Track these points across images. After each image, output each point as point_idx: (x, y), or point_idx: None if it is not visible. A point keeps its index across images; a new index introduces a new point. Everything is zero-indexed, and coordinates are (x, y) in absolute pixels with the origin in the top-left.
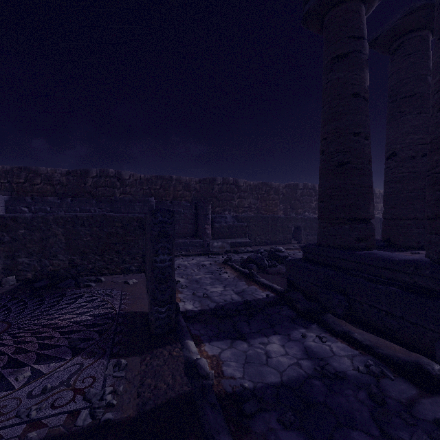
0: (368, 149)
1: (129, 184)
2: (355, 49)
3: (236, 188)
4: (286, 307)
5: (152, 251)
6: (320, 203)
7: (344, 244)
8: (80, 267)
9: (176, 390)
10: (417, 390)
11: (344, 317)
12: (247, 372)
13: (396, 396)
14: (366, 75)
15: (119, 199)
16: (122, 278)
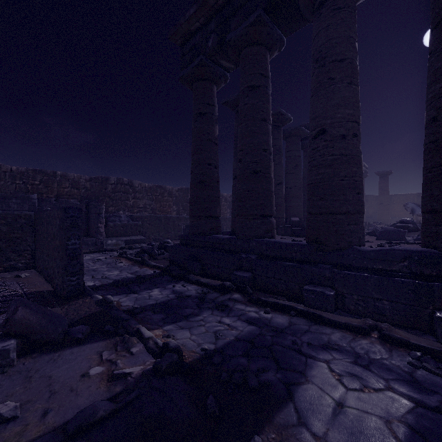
0: (217, 174)
1: None
2: (210, 112)
3: (131, 188)
4: (167, 276)
5: (64, 237)
6: (190, 206)
7: (203, 232)
8: None
9: (93, 311)
10: (220, 294)
11: (200, 274)
12: (136, 303)
13: (210, 298)
14: (216, 129)
15: None
16: (8, 274)
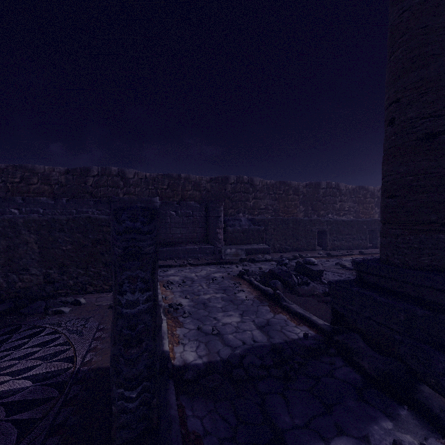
0: None
1: (133, 184)
2: None
3: (251, 187)
4: (340, 361)
5: (114, 283)
6: (387, 200)
7: (438, 264)
8: (58, 283)
9: None
10: None
11: None
12: None
13: None
14: None
15: (118, 199)
16: (109, 298)
